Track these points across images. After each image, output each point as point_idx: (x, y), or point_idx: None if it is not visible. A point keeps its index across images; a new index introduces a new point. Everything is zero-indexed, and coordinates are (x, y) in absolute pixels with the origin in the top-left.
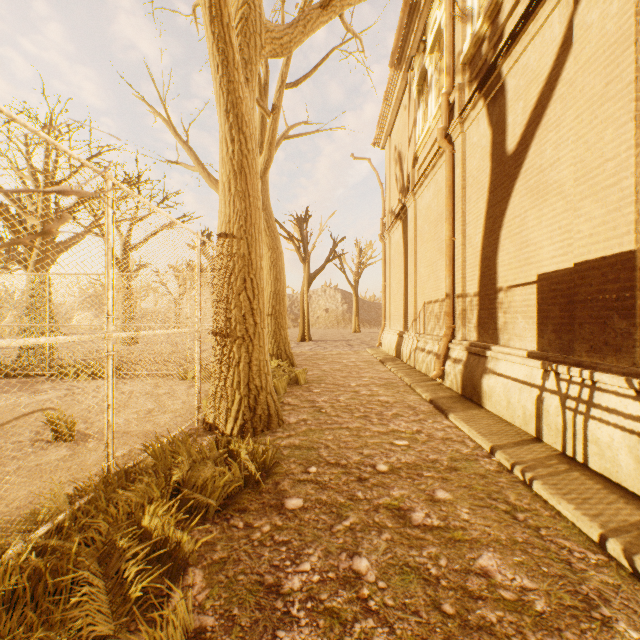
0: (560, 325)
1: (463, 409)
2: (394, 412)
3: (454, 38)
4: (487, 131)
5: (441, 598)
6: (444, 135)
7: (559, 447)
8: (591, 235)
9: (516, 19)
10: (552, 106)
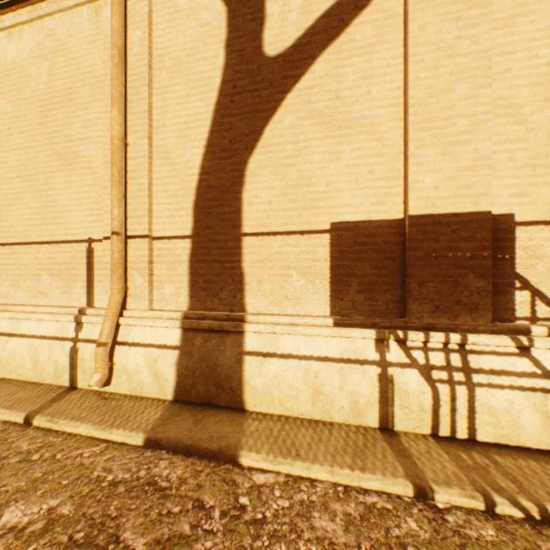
0: (374, 284)
1: (238, 430)
2: (146, 544)
3: None
4: (217, 4)
5: None
6: None
7: (427, 430)
8: (437, 188)
9: None
10: (360, 27)
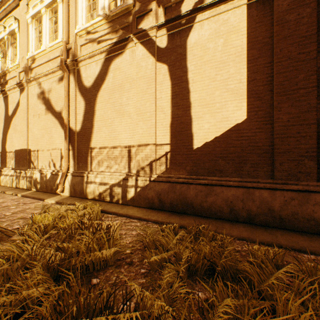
0: (19, 161)
1: None
2: None
3: None
4: (4, 105)
5: None
6: None
7: (16, 187)
8: (22, 144)
9: (10, 84)
10: (18, 112)
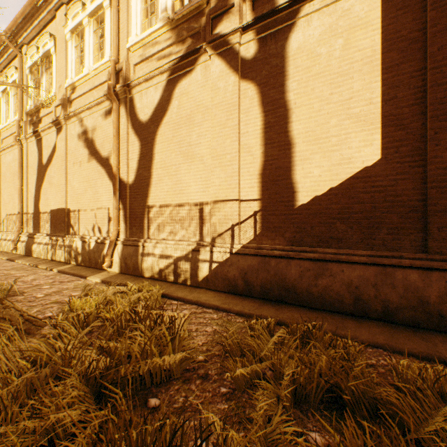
0: (55, 225)
1: (24, 258)
2: None
3: (23, 97)
4: (37, 150)
5: (2, 279)
6: (18, 137)
7: (51, 259)
8: (60, 202)
9: (45, 122)
10: (54, 160)
